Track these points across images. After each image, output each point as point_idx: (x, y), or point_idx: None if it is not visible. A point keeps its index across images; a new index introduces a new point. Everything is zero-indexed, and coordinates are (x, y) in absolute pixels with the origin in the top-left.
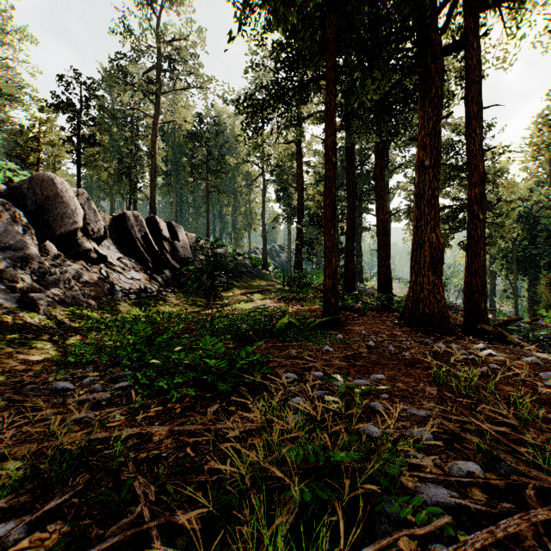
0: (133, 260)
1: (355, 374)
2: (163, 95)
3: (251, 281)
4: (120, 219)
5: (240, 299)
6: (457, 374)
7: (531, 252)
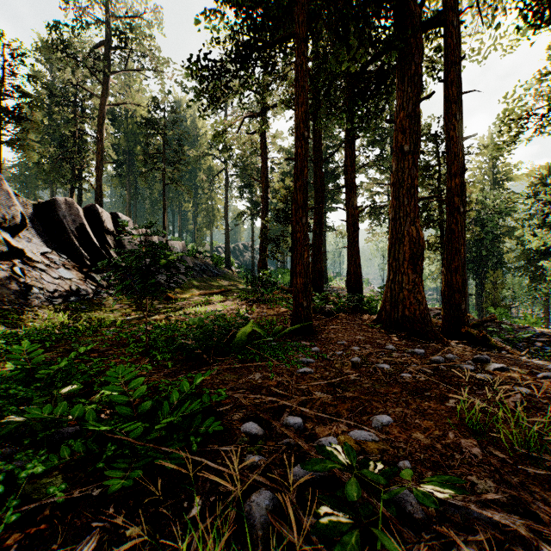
0: (65, 256)
1: (348, 415)
2: (111, 73)
3: (212, 280)
4: (49, 206)
5: (198, 301)
6: (485, 407)
7: (481, 253)
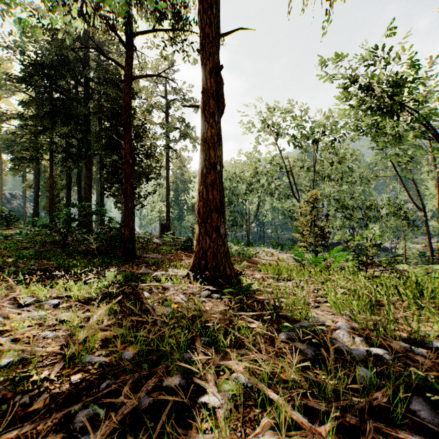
0: None
1: None
2: None
3: None
4: None
5: None
6: None
7: None
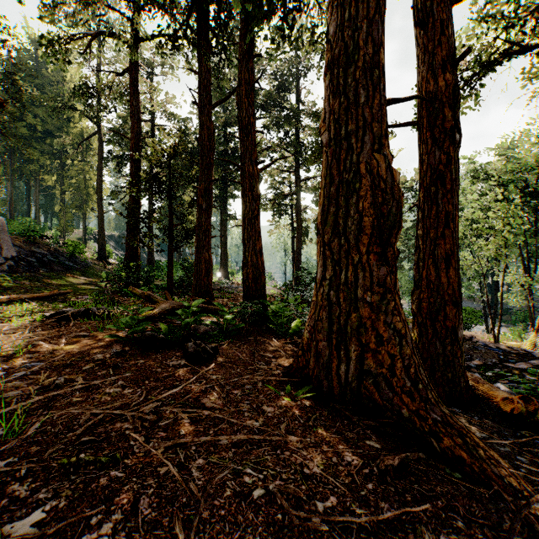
0: None
1: None
2: None
3: (56, 277)
4: None
5: None
6: None
7: None
